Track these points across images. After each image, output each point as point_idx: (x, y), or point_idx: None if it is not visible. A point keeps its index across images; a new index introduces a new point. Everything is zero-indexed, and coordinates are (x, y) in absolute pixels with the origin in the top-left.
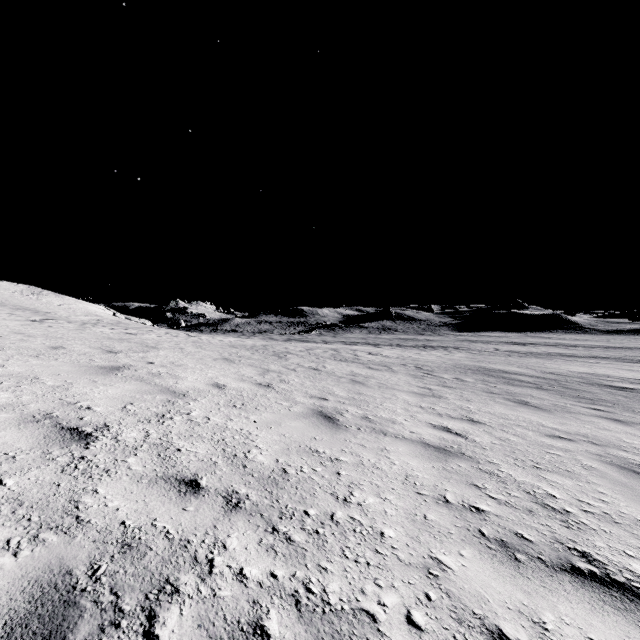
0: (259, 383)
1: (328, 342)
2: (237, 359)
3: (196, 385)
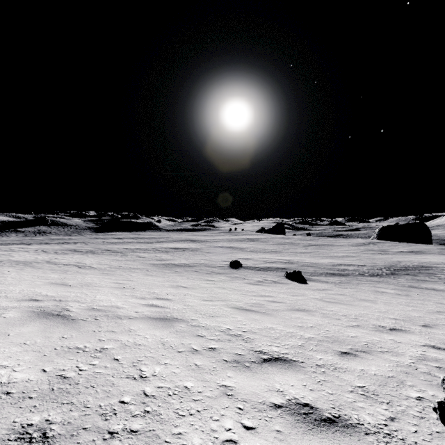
0: None
1: None
2: None
3: None
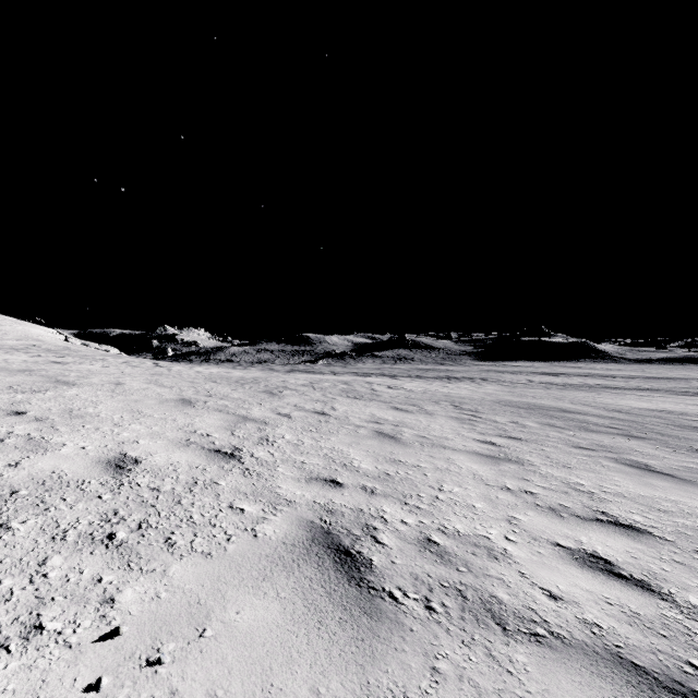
0: (216, 449)
1: (337, 373)
2: (202, 400)
3: (63, 466)
